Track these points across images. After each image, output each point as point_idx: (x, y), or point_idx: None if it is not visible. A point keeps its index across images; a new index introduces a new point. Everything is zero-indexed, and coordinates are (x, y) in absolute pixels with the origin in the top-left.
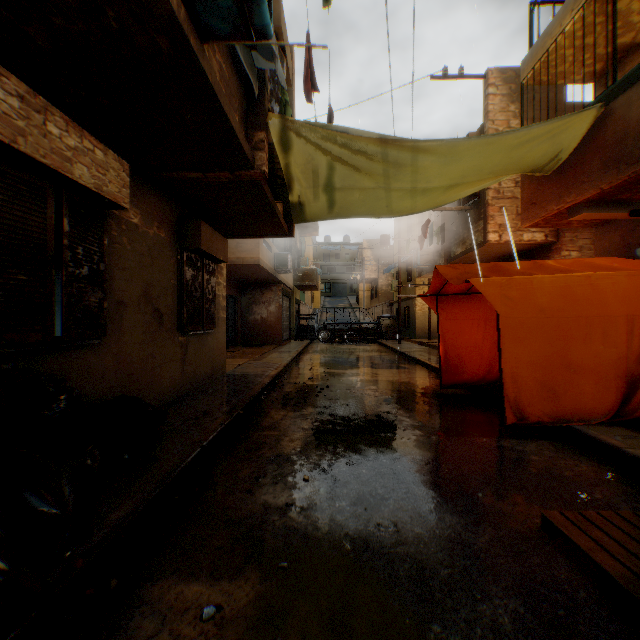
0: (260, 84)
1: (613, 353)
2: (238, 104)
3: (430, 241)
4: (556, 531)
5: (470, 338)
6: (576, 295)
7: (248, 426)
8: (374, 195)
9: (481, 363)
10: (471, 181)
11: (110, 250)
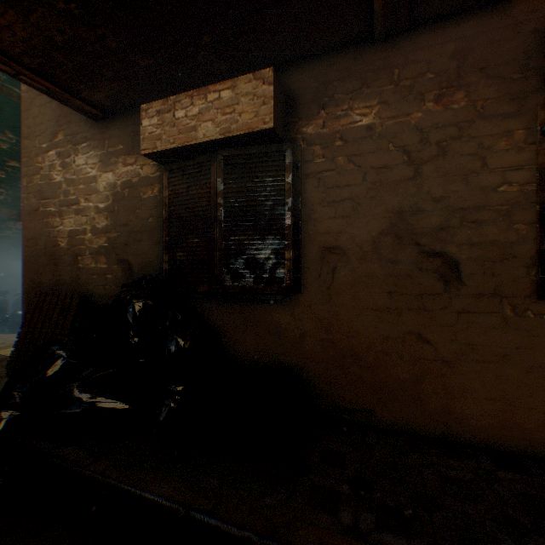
0: None
1: None
2: None
3: None
4: None
5: None
6: None
7: None
8: None
9: None
10: None
11: (311, 185)
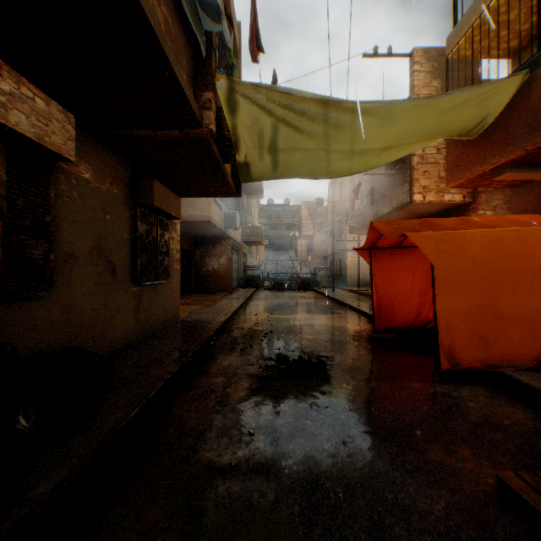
0: (208, 46)
1: (539, 303)
2: (186, 63)
3: (361, 202)
4: (514, 495)
5: (400, 287)
6: (505, 248)
7: (197, 372)
8: (315, 156)
9: (410, 310)
10: (404, 144)
11: (58, 203)
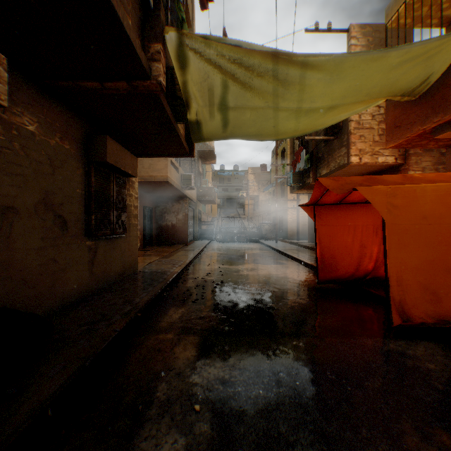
0: None
1: None
2: (131, 9)
3: (302, 164)
4: None
5: (342, 241)
6: None
7: (146, 327)
8: (263, 115)
9: (351, 262)
10: (349, 103)
11: None
